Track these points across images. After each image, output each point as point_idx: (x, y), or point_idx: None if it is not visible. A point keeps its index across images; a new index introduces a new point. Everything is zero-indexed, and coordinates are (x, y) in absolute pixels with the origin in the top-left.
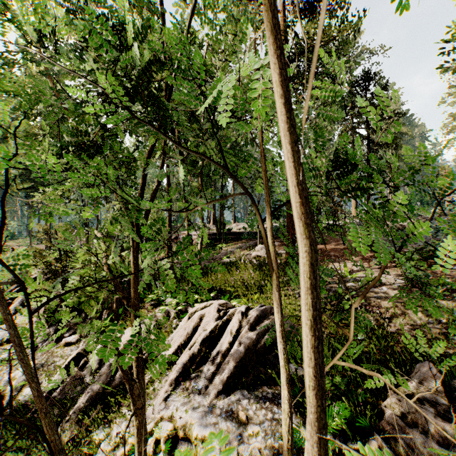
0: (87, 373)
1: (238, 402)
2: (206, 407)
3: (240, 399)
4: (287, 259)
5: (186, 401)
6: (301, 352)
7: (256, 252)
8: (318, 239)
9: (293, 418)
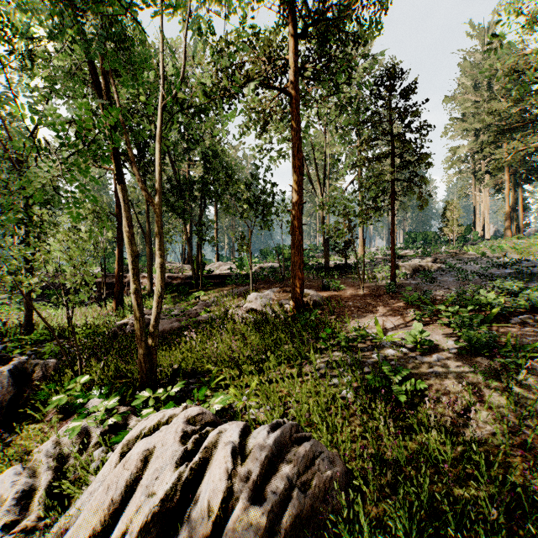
0: None
1: None
2: None
3: None
4: (294, 314)
5: None
6: (355, 521)
7: (249, 304)
8: (330, 283)
9: None
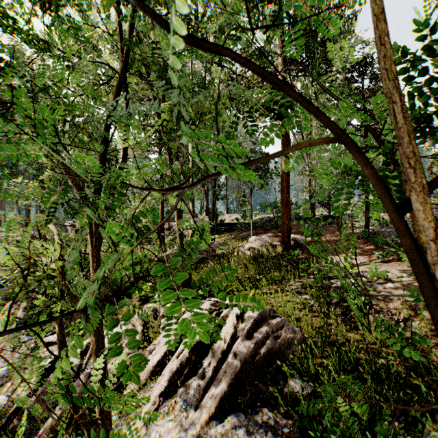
0: None
1: (233, 430)
2: (194, 437)
3: (236, 426)
4: (282, 251)
5: (171, 426)
6: (306, 363)
7: (249, 244)
8: (313, 230)
9: None
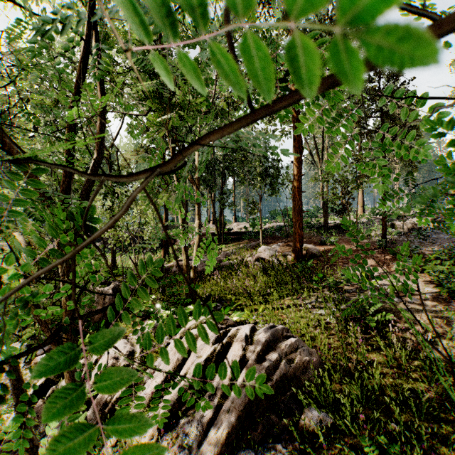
0: None
1: None
2: None
3: None
4: (294, 262)
5: None
6: (324, 389)
7: (259, 254)
8: (327, 239)
9: None
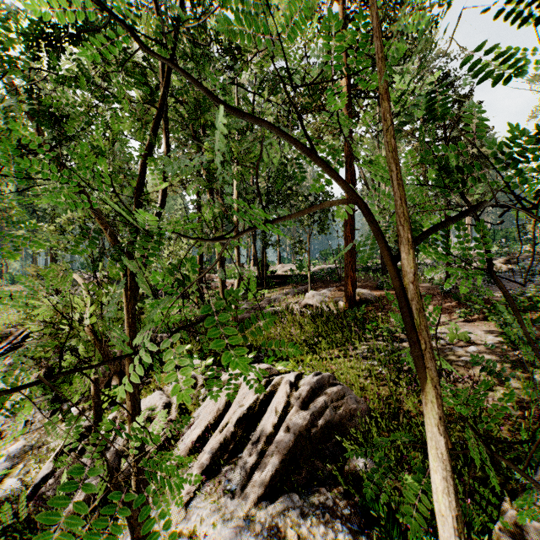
0: (87, 461)
1: (286, 512)
2: (241, 520)
3: (289, 508)
4: (346, 309)
5: (214, 509)
6: (371, 437)
7: (306, 300)
8: (384, 283)
9: (365, 539)
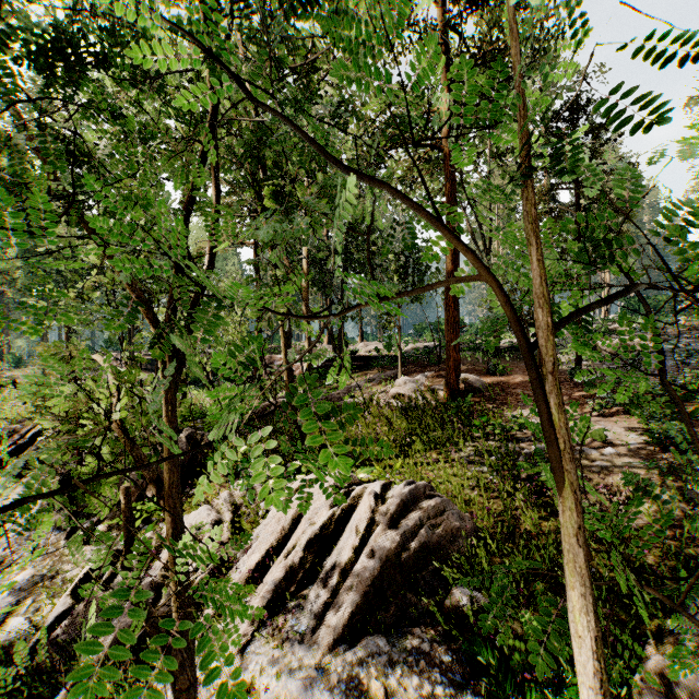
0: None
1: (369, 659)
2: (312, 669)
3: (373, 653)
4: (447, 400)
5: (277, 655)
6: (479, 564)
7: (396, 388)
8: (496, 367)
9: (470, 694)
